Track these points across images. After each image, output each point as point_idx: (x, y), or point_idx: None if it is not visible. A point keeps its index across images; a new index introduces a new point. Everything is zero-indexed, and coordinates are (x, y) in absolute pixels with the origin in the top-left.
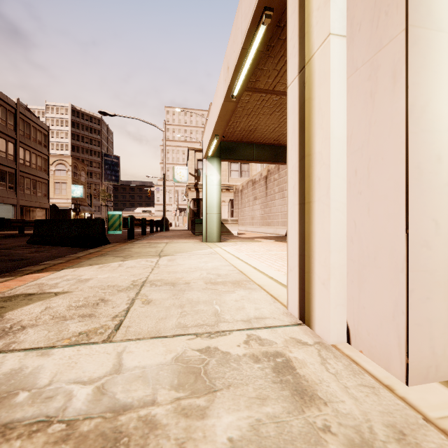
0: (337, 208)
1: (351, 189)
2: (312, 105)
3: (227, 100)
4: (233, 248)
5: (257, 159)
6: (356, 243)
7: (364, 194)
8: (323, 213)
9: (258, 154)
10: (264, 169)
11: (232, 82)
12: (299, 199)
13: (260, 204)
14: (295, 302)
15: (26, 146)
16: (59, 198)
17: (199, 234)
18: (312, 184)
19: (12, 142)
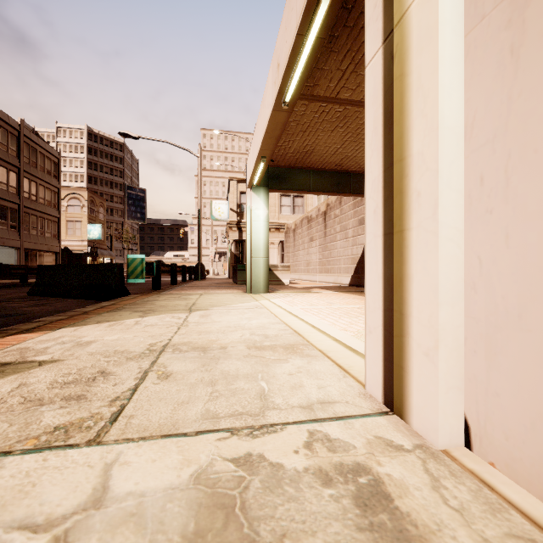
0: (449, 238)
1: (472, 207)
2: (406, 84)
3: (277, 109)
4: (284, 301)
5: (315, 189)
6: (482, 292)
7: (498, 212)
8: (427, 245)
9: (316, 183)
10: (323, 203)
11: (284, 84)
12: (383, 228)
13: (317, 246)
14: (376, 378)
15: (32, 176)
16: (72, 240)
17: (242, 283)
18: (406, 203)
19: (14, 171)
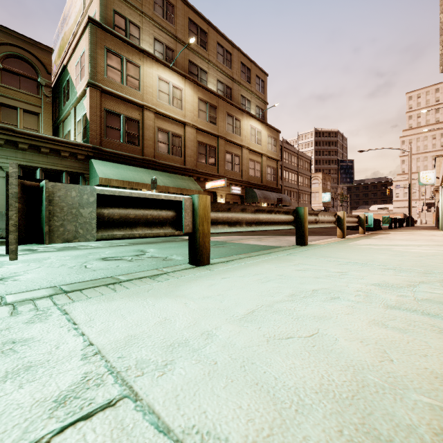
0: None
1: None
2: None
3: None
4: None
5: None
6: None
7: None
8: None
9: None
10: None
11: None
12: None
13: None
14: None
15: (301, 174)
16: (314, 203)
17: None
18: None
19: (296, 174)
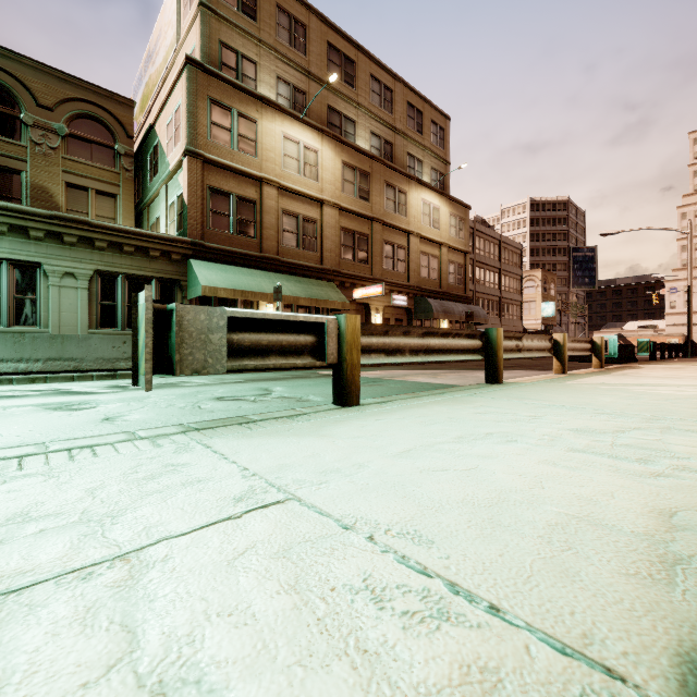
0: None
1: None
2: None
3: None
4: None
5: None
6: None
7: None
8: None
9: None
10: None
11: None
12: None
13: None
14: None
15: (506, 272)
16: (527, 319)
17: None
18: None
19: (497, 272)
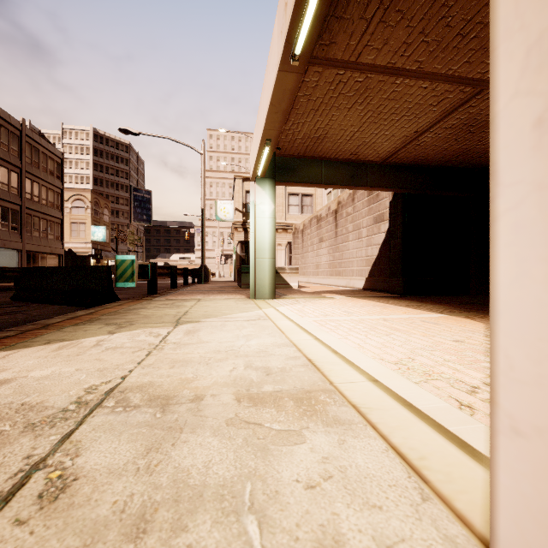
0: None
1: None
2: None
3: (285, 68)
4: (293, 309)
5: (327, 181)
6: None
7: None
8: None
9: (328, 174)
10: (334, 201)
11: (293, 27)
12: None
13: (327, 247)
14: None
15: (35, 177)
16: (76, 242)
17: (246, 286)
18: None
19: (16, 172)
